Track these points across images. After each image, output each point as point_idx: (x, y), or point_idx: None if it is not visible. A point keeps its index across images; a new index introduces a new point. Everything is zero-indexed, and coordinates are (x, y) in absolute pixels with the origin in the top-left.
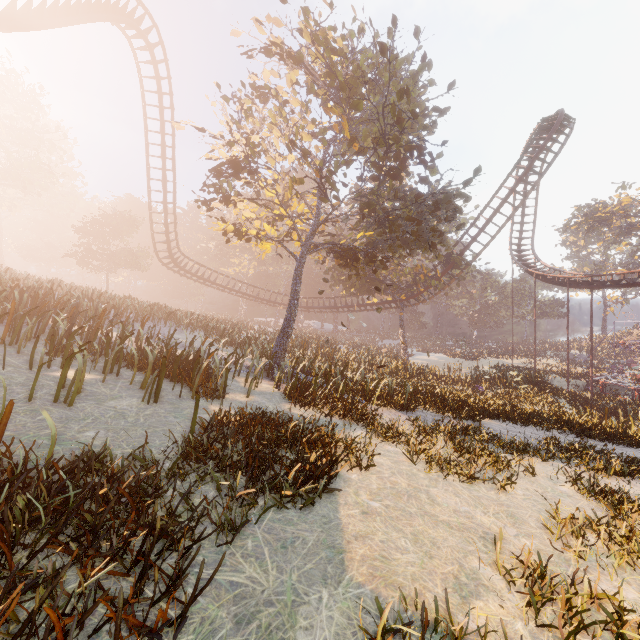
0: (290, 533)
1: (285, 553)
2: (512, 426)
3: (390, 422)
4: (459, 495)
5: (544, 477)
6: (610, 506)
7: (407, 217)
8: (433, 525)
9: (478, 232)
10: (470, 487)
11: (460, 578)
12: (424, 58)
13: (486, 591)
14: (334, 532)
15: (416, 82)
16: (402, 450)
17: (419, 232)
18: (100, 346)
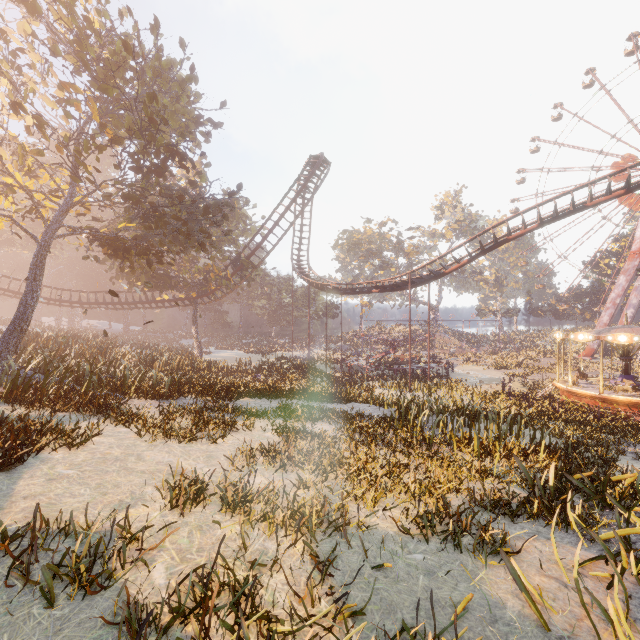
0: None
1: None
2: (264, 401)
3: (136, 409)
4: (171, 452)
5: (260, 430)
6: (285, 437)
7: (173, 215)
8: (126, 475)
9: (262, 240)
10: (187, 445)
11: (125, 501)
12: (193, 69)
13: (144, 503)
14: None
15: (184, 89)
16: (136, 430)
17: (190, 231)
18: None
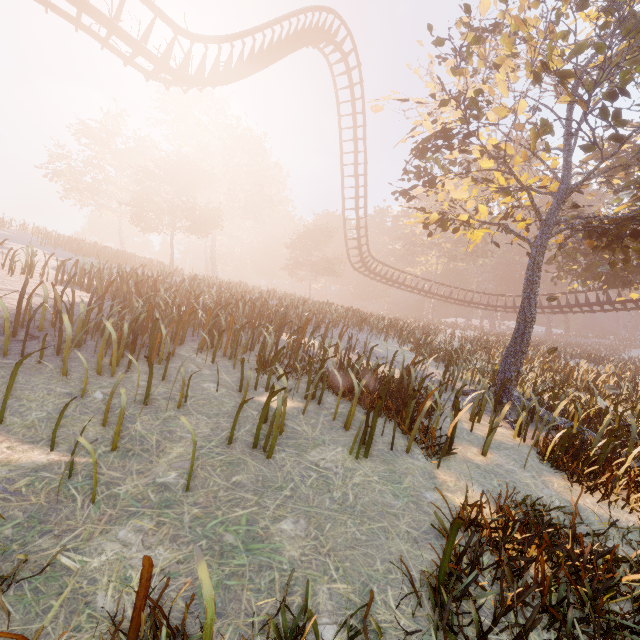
0: None
1: None
2: None
3: None
4: None
5: None
6: None
7: None
8: None
9: None
10: None
11: None
12: None
13: None
14: None
15: None
16: None
17: None
18: (303, 359)
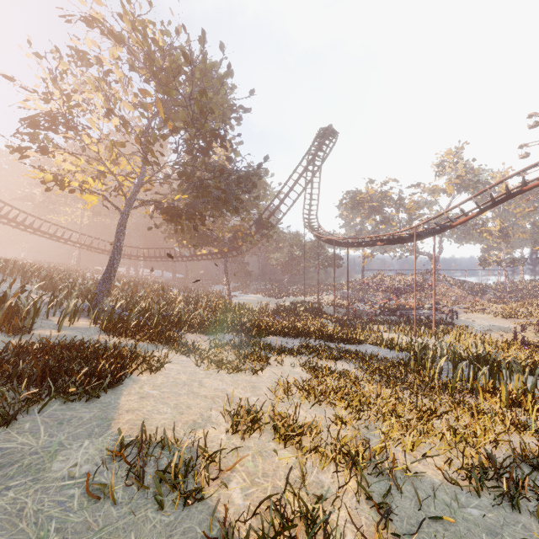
0: (69, 415)
1: (60, 427)
2: (287, 339)
3: (192, 342)
4: (223, 380)
5: (289, 365)
6: (314, 374)
7: (215, 186)
8: (194, 398)
9: (279, 203)
10: (234, 375)
11: (197, 421)
12: (230, 67)
13: (211, 424)
14: (110, 410)
15: (223, 84)
16: (194, 359)
17: (227, 199)
18: None
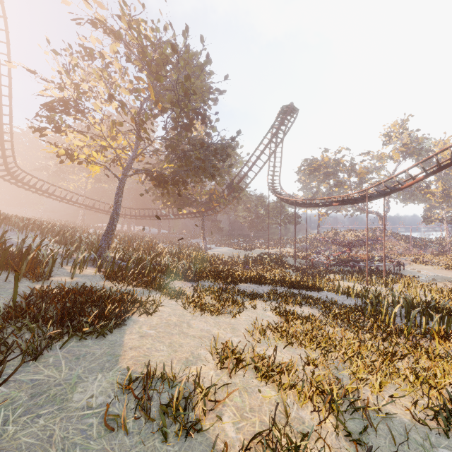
0: (84, 351)
1: (77, 361)
2: (256, 286)
3: (178, 288)
4: (207, 322)
5: (261, 309)
6: (284, 317)
7: (196, 157)
8: (184, 337)
9: (248, 170)
10: (216, 318)
11: (189, 358)
12: (208, 56)
13: (201, 362)
14: (117, 348)
15: (203, 70)
16: (181, 303)
17: (205, 167)
18: None
